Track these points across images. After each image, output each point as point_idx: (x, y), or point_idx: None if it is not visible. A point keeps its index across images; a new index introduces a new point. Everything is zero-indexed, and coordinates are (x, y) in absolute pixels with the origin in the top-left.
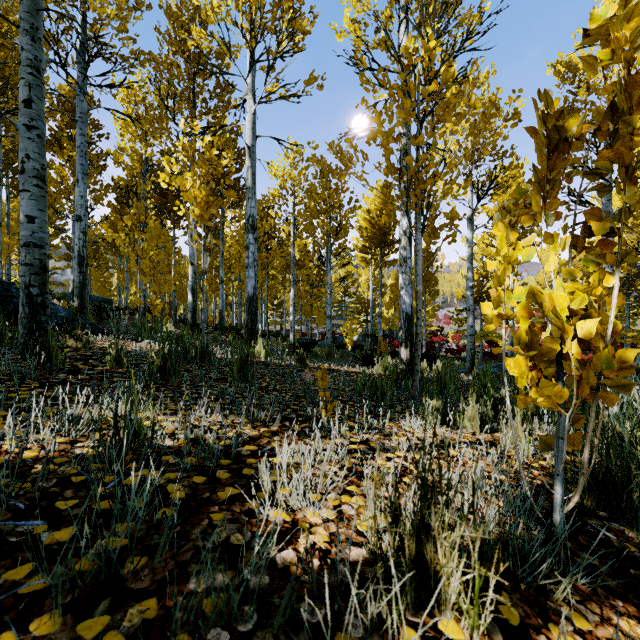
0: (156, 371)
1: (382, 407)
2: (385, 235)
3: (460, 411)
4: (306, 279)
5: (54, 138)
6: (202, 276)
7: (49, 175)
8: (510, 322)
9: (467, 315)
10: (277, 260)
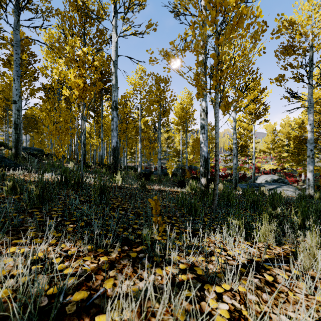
0: (34, 199)
1: (197, 222)
2: (189, 116)
3: (250, 224)
4: (147, 139)
5: (8, 60)
6: (81, 134)
7: (3, 80)
8: (253, 161)
9: (233, 158)
10: (131, 128)
